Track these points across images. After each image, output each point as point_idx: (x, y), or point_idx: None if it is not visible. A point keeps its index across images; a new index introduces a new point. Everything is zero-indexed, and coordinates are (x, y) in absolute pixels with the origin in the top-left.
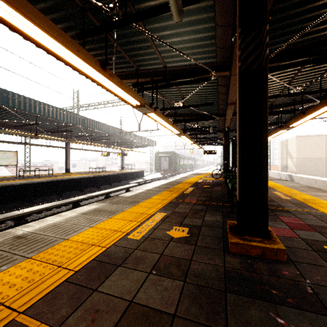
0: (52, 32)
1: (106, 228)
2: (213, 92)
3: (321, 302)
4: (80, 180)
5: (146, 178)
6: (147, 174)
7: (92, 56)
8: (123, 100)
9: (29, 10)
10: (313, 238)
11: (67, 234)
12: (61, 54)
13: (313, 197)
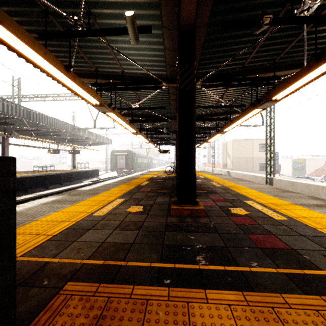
0: (23, 37)
1: (71, 211)
2: (165, 98)
3: (215, 229)
4: (24, 179)
5: (101, 177)
6: (103, 173)
7: (57, 59)
8: (83, 99)
9: (4, 18)
10: (225, 205)
11: (34, 218)
12: (27, 55)
13: (236, 184)
